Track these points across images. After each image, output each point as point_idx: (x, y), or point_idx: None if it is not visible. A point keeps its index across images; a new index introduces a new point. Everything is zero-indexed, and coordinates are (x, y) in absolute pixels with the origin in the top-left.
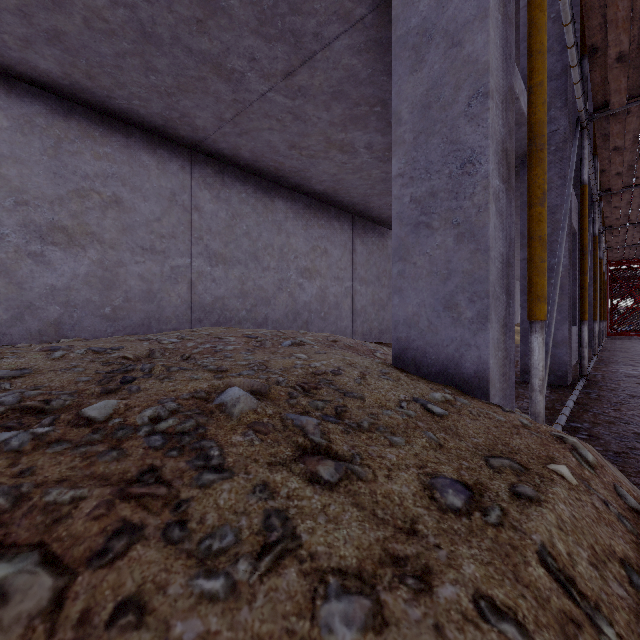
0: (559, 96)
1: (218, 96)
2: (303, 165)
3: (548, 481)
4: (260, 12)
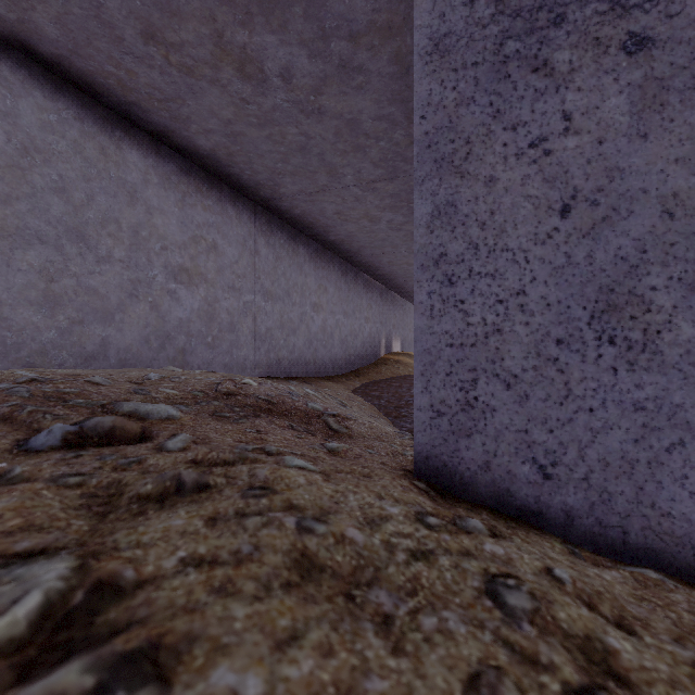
0: None
1: None
2: (174, 88)
3: None
4: None
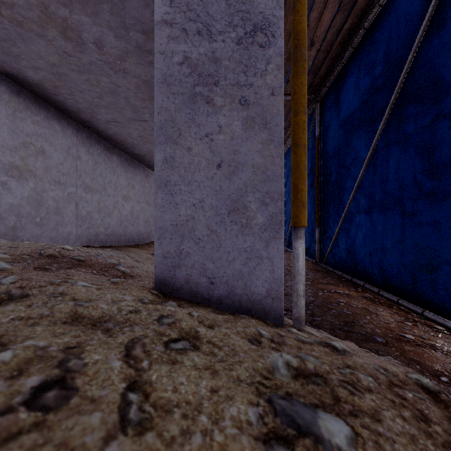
0: None
1: None
2: (5, 32)
3: None
4: None
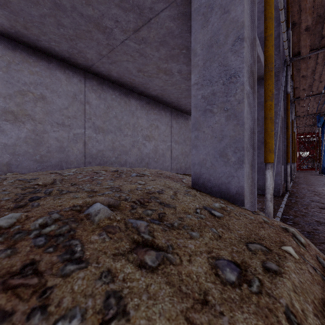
0: (276, 48)
1: (98, 41)
2: (145, 81)
3: (283, 258)
4: None
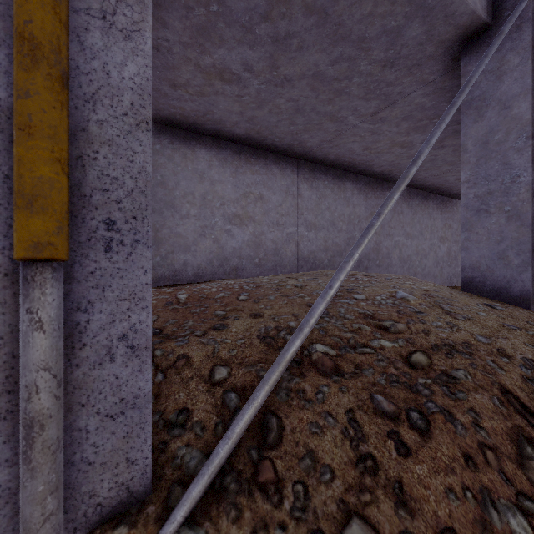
0: None
1: (326, 130)
2: (370, 158)
3: None
4: (367, 89)
